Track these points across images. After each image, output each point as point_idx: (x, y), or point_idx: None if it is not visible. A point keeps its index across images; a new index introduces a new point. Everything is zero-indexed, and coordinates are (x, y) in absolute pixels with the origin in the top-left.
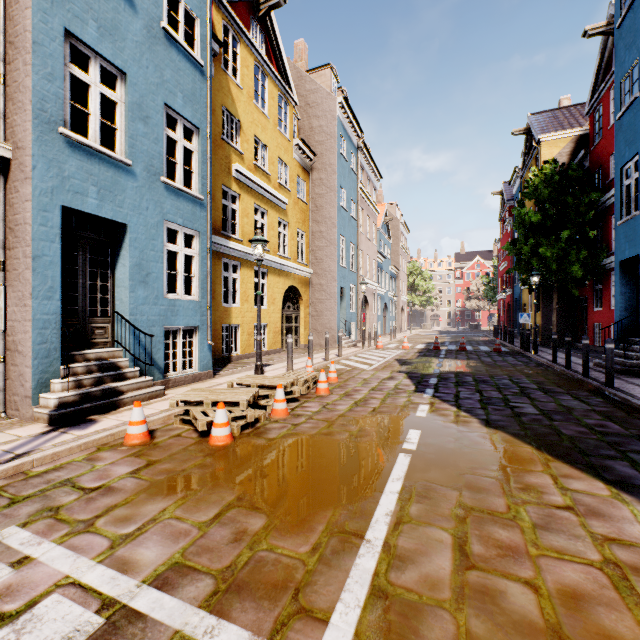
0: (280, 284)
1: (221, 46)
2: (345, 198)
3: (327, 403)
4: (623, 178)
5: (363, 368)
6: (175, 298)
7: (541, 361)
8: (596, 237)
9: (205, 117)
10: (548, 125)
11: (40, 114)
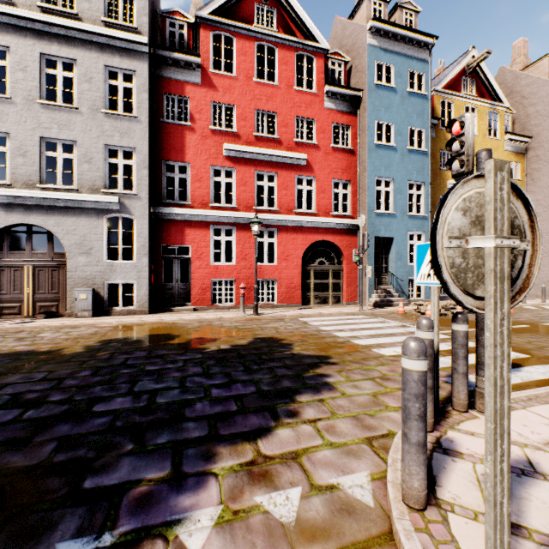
0: None
1: (438, 120)
2: None
3: None
4: None
5: None
6: (412, 265)
7: None
8: None
9: (427, 175)
10: None
11: (369, 209)
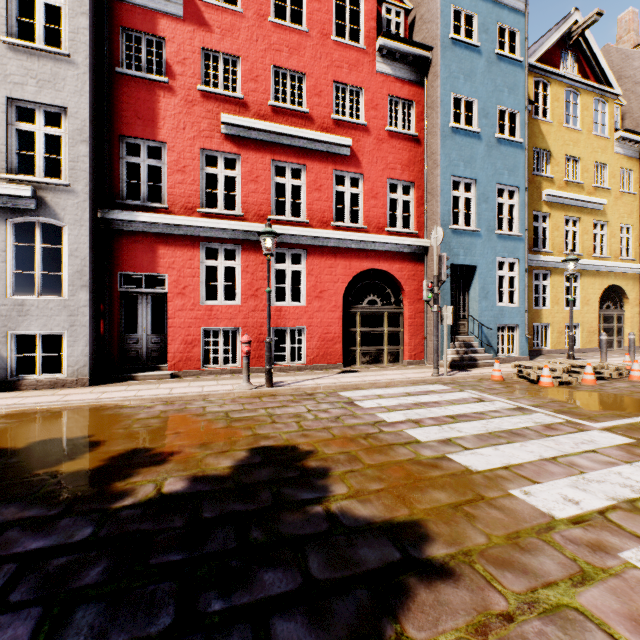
0: (595, 285)
1: (532, 104)
2: None
3: (637, 385)
4: None
5: None
6: (502, 306)
7: None
8: None
9: (523, 177)
10: None
11: (442, 223)
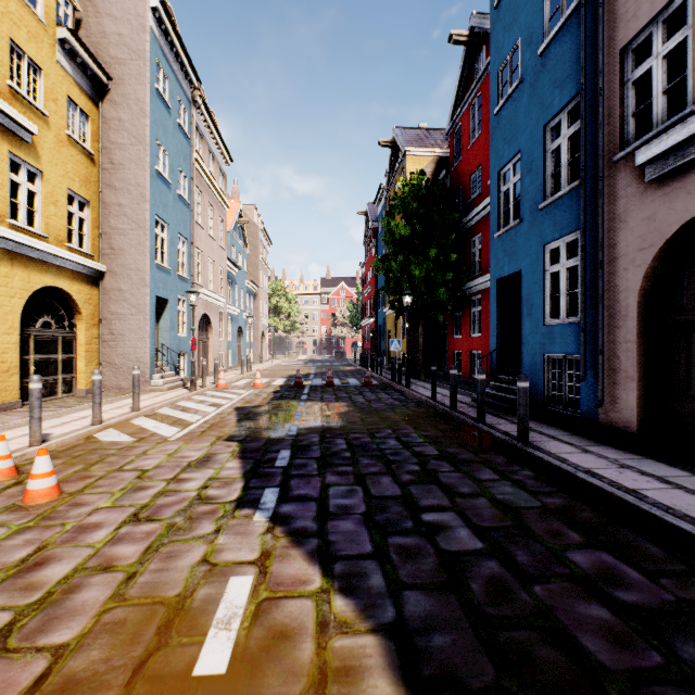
0: (15, 280)
1: None
2: (168, 163)
3: None
4: (500, 183)
5: (164, 436)
6: None
7: (418, 398)
8: (456, 262)
9: None
10: (413, 140)
11: None
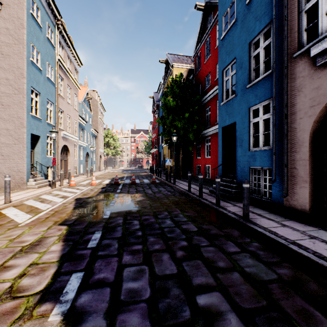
0: None
1: None
2: (39, 58)
3: None
4: (224, 76)
5: (17, 222)
6: None
7: (180, 190)
8: (198, 120)
9: None
10: (176, 60)
11: None
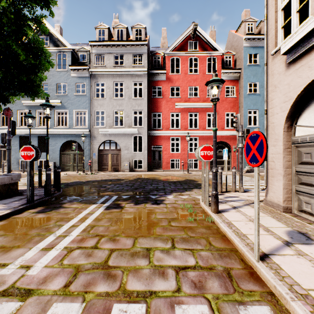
0: None
1: None
2: None
3: None
4: None
5: None
6: None
7: None
8: None
9: None
10: None
11: (244, 125)
